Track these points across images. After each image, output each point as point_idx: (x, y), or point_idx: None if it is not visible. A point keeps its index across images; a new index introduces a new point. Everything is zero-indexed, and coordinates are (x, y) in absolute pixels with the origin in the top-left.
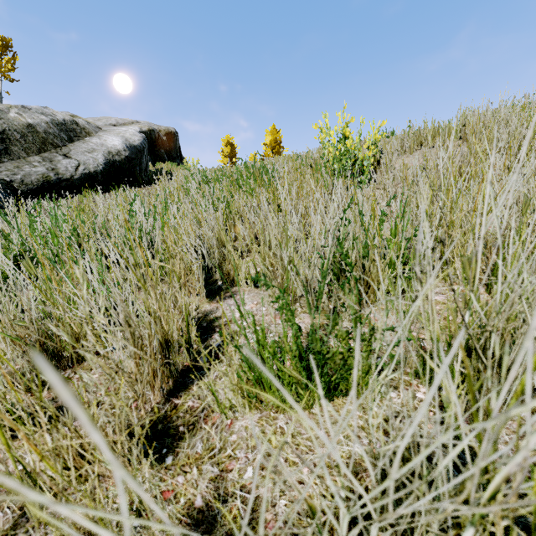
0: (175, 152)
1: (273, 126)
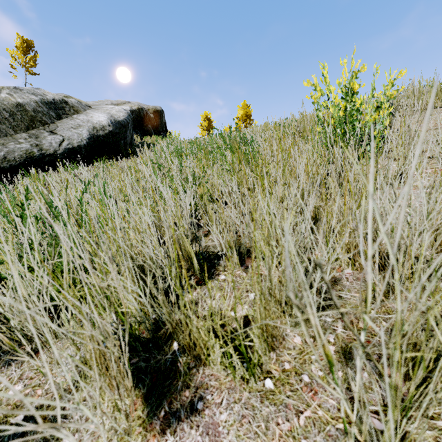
0: (161, 127)
1: (244, 102)
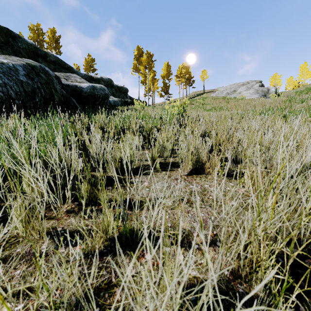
0: None
1: (305, 62)
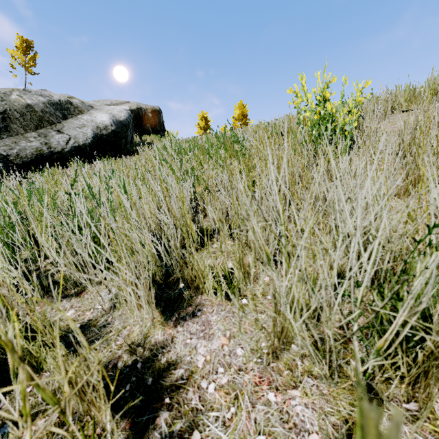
0: (159, 126)
1: (240, 101)
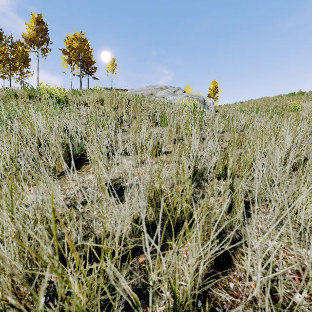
0: None
1: (214, 80)
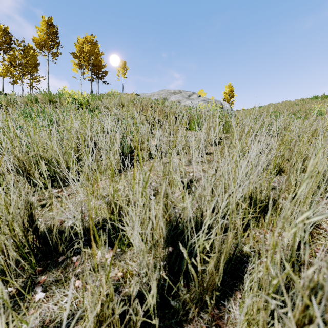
0: None
1: (229, 83)
